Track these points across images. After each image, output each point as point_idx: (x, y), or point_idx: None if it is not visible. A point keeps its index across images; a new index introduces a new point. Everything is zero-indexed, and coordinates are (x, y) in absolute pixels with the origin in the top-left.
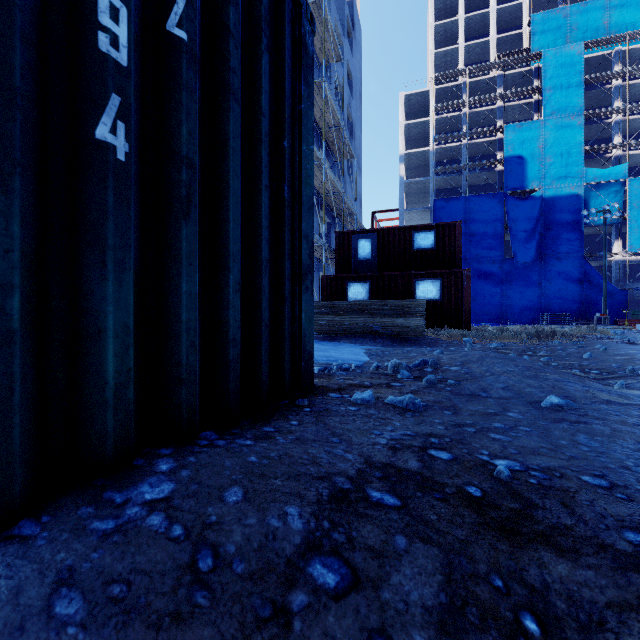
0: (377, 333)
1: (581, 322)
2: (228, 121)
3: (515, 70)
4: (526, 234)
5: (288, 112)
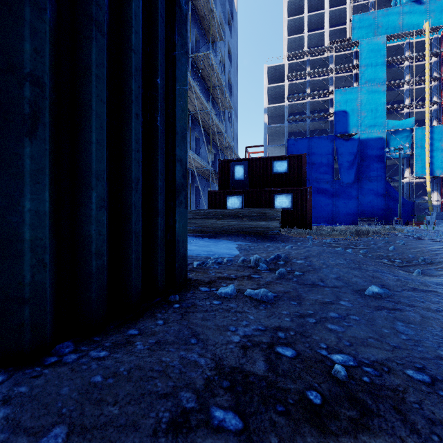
0: (247, 232)
1: (384, 223)
2: (91, 49)
3: (341, 52)
4: (349, 164)
5: (161, 55)
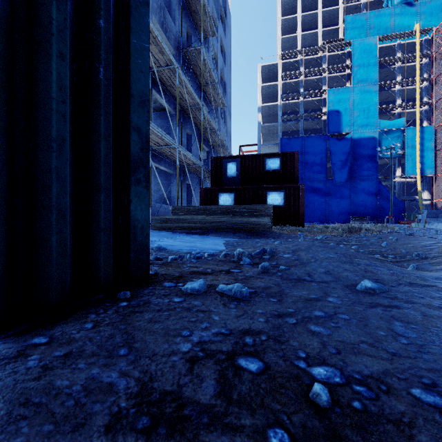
0: (237, 229)
1: (376, 222)
2: None
3: (334, 52)
4: (341, 163)
5: None
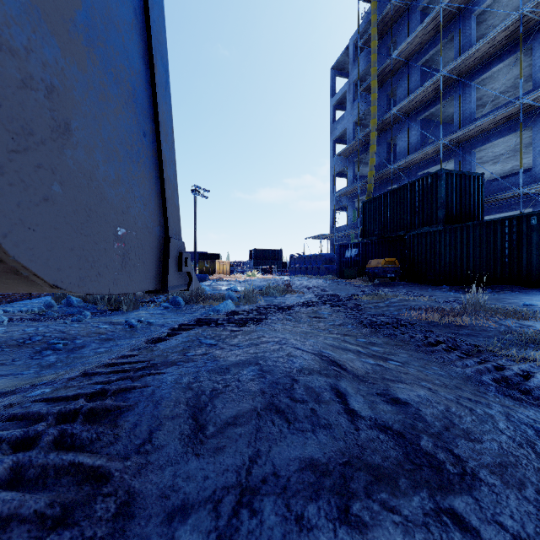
0: None
1: None
2: (522, 250)
3: None
4: None
5: None
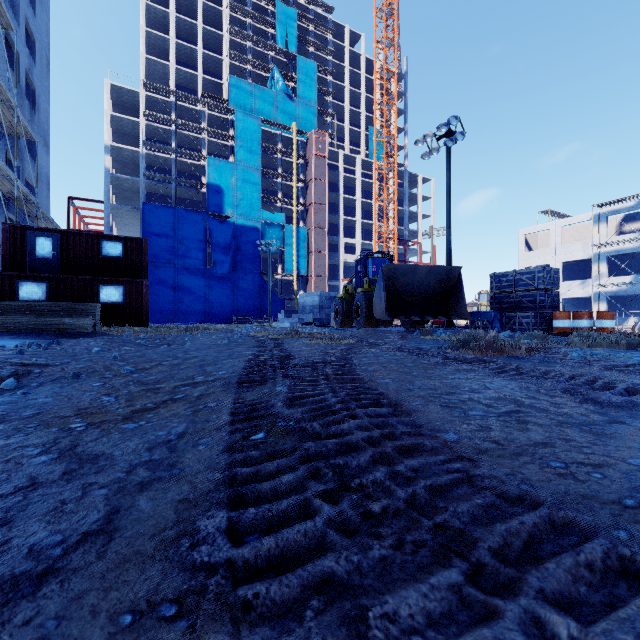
0: (44, 330)
1: (259, 321)
2: None
3: (216, 113)
4: (224, 250)
5: None
